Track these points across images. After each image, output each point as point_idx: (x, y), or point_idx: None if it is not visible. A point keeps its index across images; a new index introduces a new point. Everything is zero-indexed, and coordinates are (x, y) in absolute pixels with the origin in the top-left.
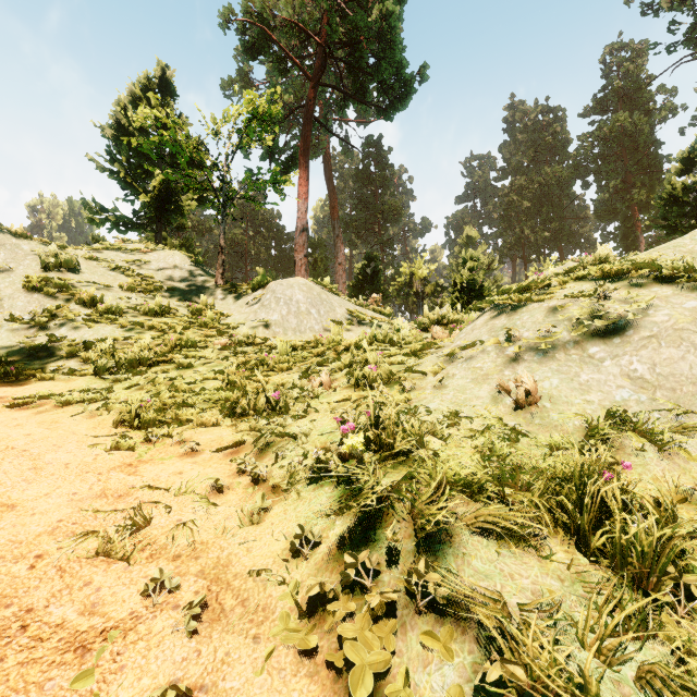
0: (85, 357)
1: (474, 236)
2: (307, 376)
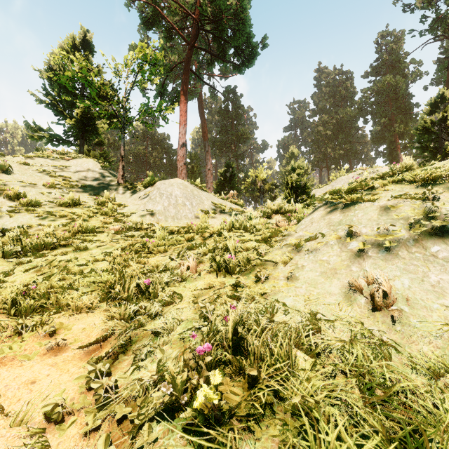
0: None
1: (296, 153)
2: (178, 259)
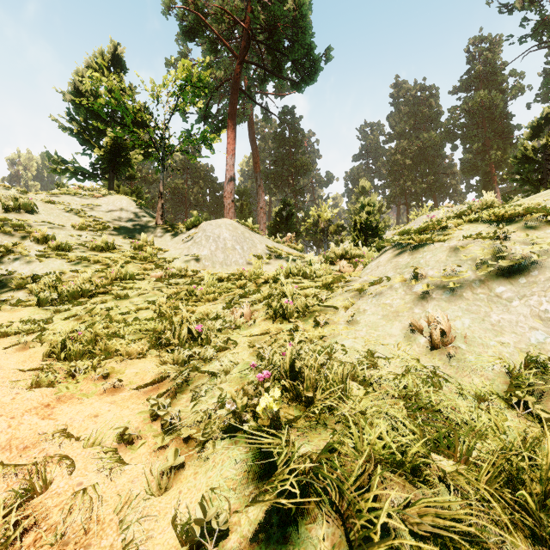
0: (32, 289)
1: (367, 187)
2: (230, 307)
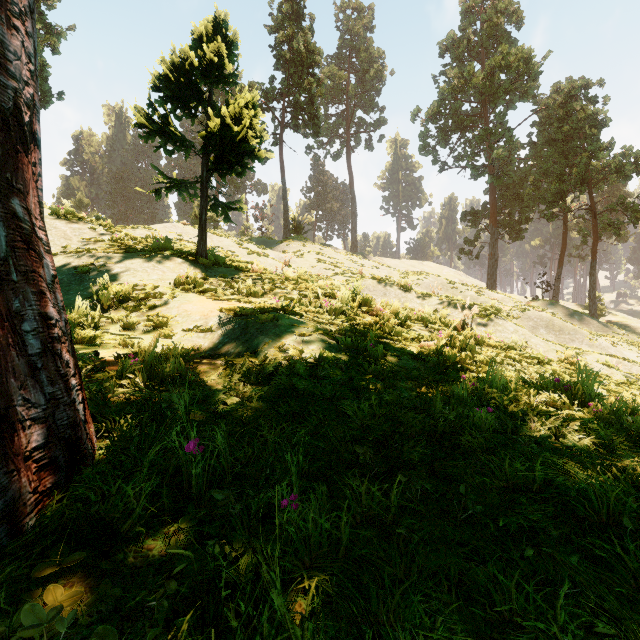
0: None
1: (86, 203)
2: None
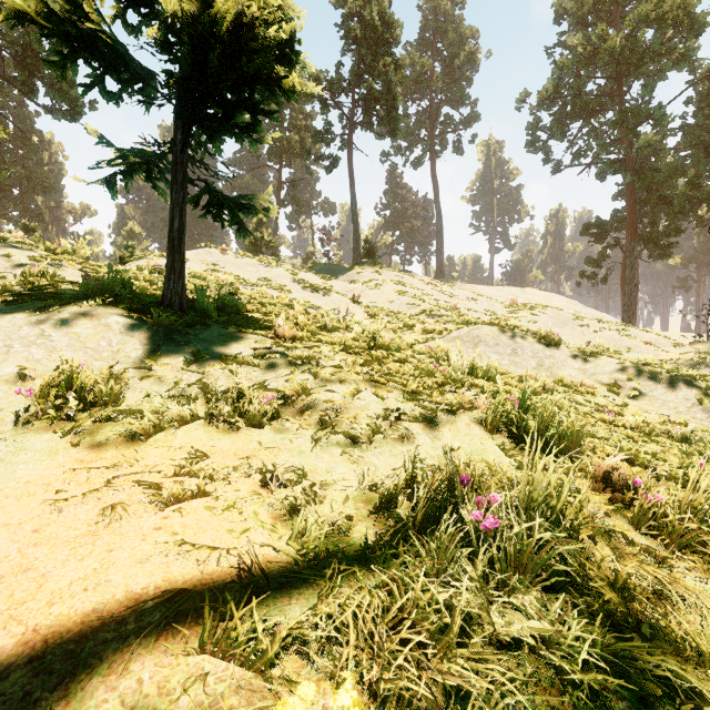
0: None
1: (138, 232)
2: None
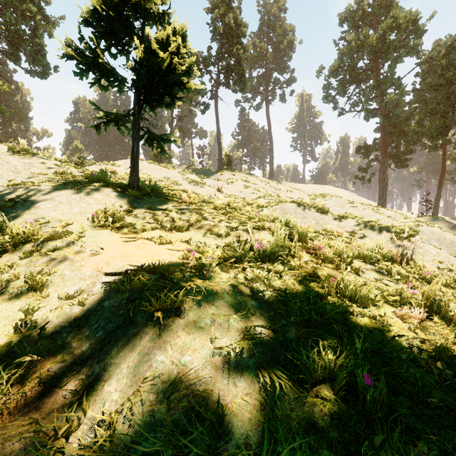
0: None
1: (80, 147)
2: None
